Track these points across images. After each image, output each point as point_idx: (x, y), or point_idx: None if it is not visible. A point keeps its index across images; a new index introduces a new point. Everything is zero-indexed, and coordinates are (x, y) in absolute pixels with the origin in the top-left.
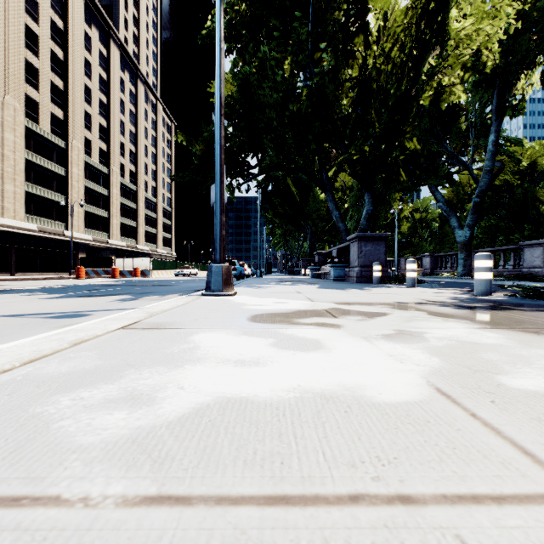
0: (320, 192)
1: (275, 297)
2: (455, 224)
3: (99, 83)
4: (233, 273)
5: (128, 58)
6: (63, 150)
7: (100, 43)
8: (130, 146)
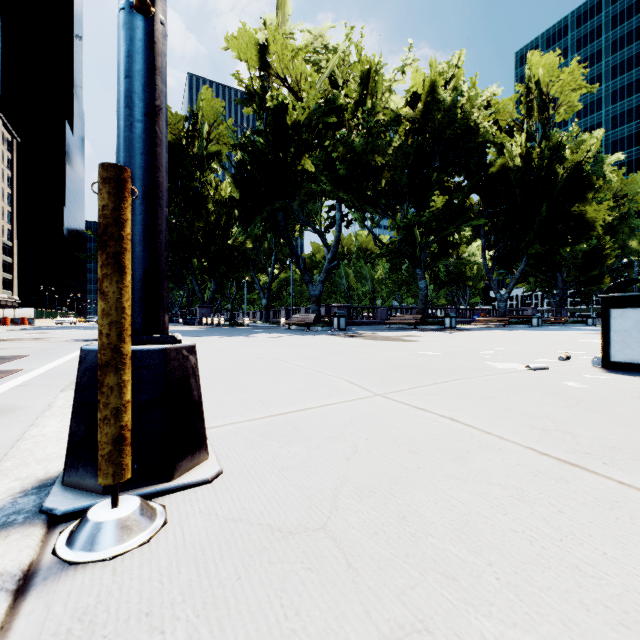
0: (195, 260)
1: None
2: (262, 296)
3: None
4: None
5: None
6: None
7: None
8: None
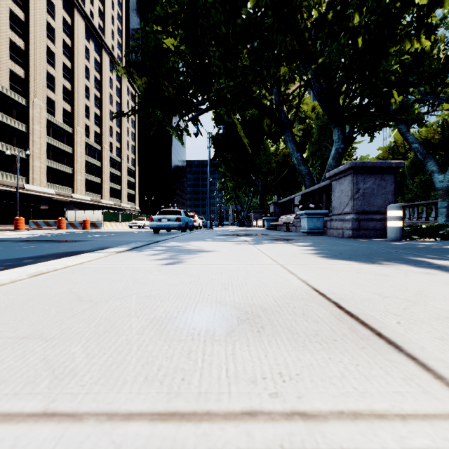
0: (270, 146)
1: None
2: (433, 168)
3: (63, 48)
4: (176, 224)
5: (93, 29)
6: (24, 108)
7: (64, 11)
8: (95, 109)
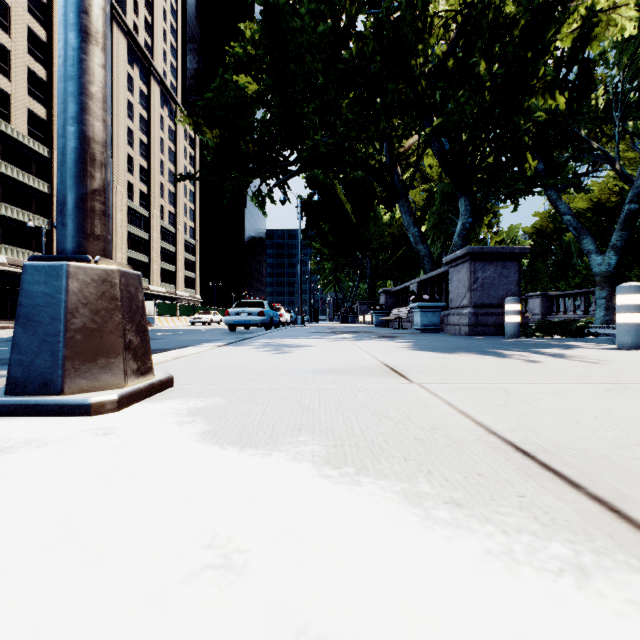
0: (382, 213)
1: (315, 441)
2: (590, 247)
3: None
4: (259, 319)
5: (138, 48)
6: (46, 160)
7: None
8: (140, 161)
